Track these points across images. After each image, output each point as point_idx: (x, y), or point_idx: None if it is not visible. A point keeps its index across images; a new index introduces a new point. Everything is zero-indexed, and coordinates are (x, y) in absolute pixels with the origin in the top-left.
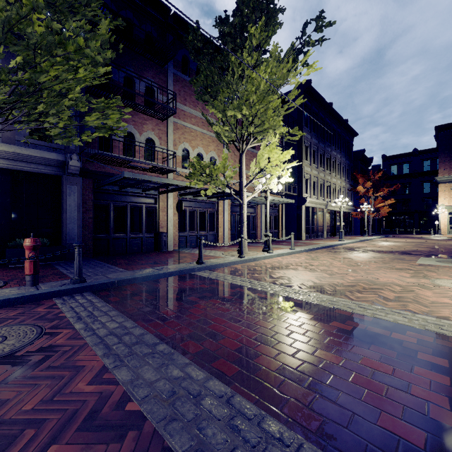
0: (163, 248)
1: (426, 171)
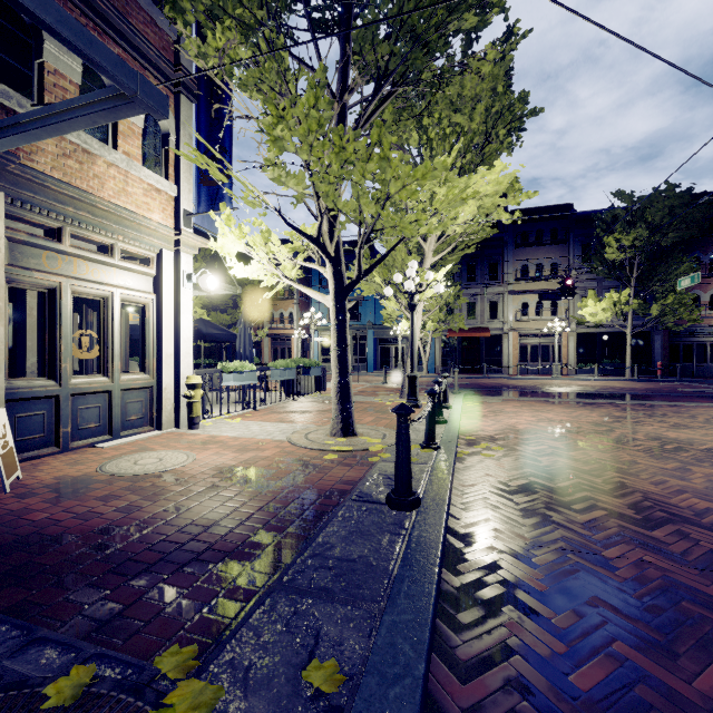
0: None
1: None
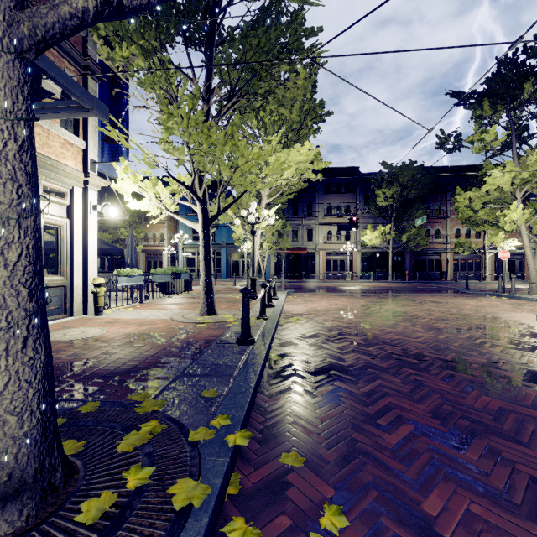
0: (443, 278)
1: None
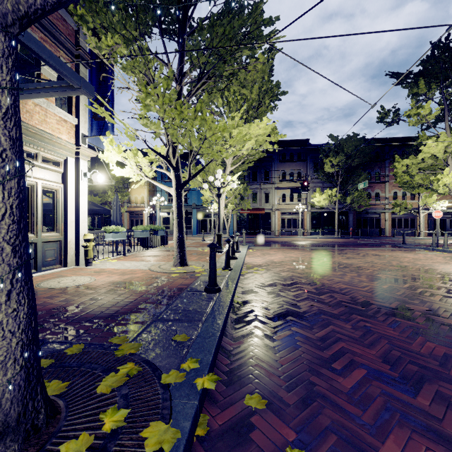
0: (382, 234)
1: None
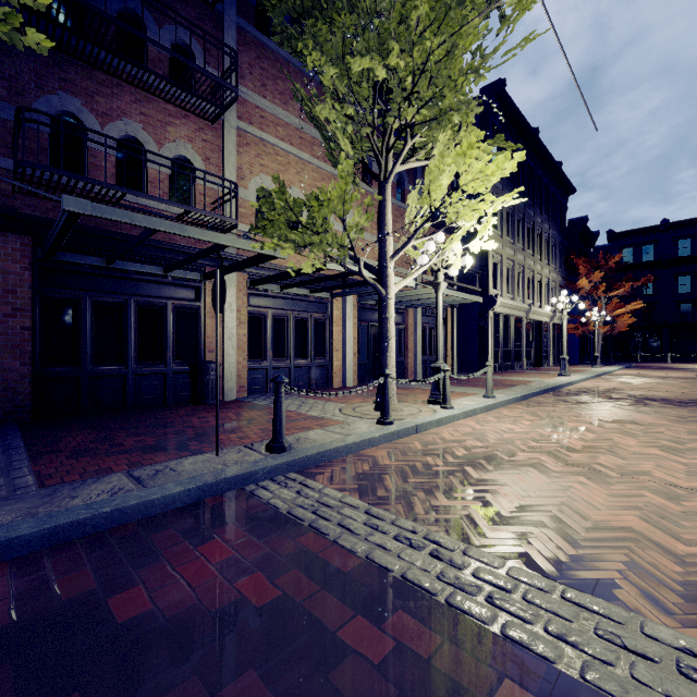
0: (209, 398)
1: (684, 257)
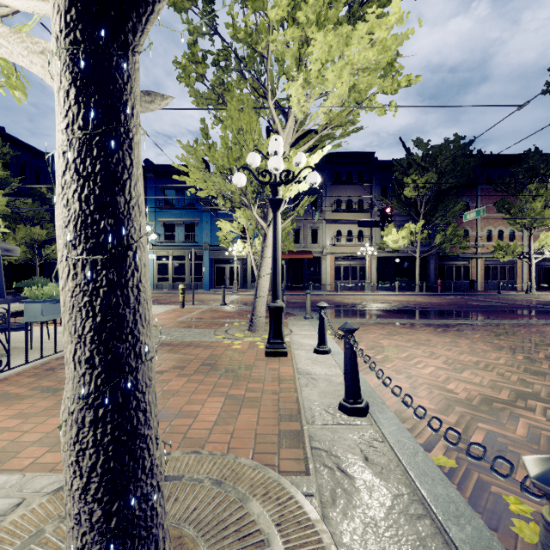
0: (475, 288)
1: None
